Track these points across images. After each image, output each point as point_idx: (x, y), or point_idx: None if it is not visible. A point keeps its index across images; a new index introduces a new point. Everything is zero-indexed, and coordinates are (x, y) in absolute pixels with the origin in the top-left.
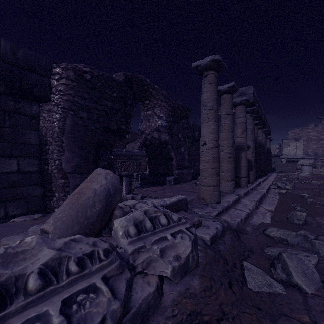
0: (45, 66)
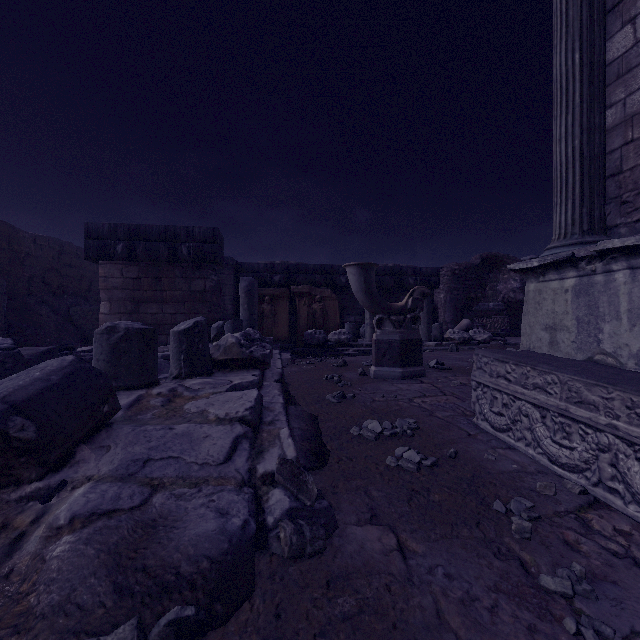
0: (437, 271)
